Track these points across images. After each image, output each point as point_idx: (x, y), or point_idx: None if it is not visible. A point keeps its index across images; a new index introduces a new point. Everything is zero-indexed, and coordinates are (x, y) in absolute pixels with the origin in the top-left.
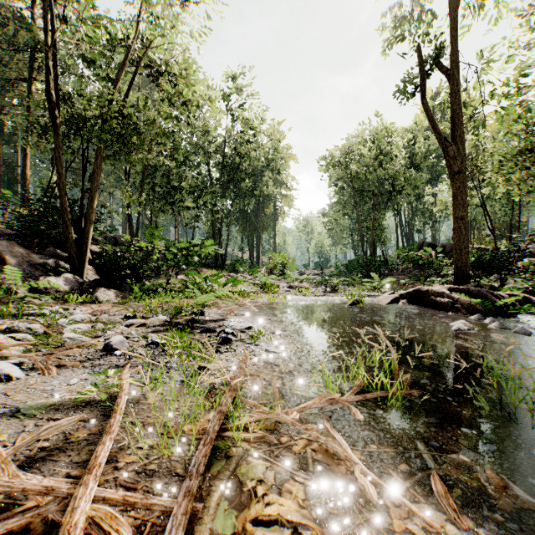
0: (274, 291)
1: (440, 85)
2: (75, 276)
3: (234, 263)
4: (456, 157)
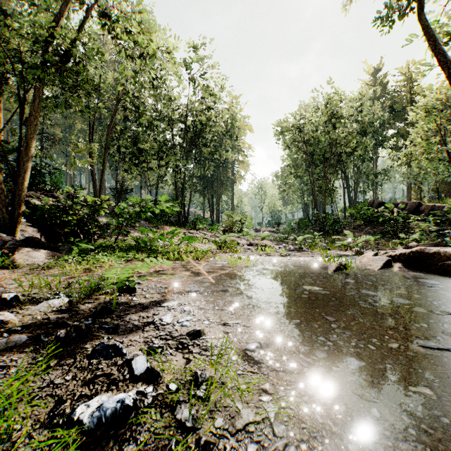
0: (235, 250)
1: (380, 62)
2: (1, 233)
3: (195, 221)
4: None
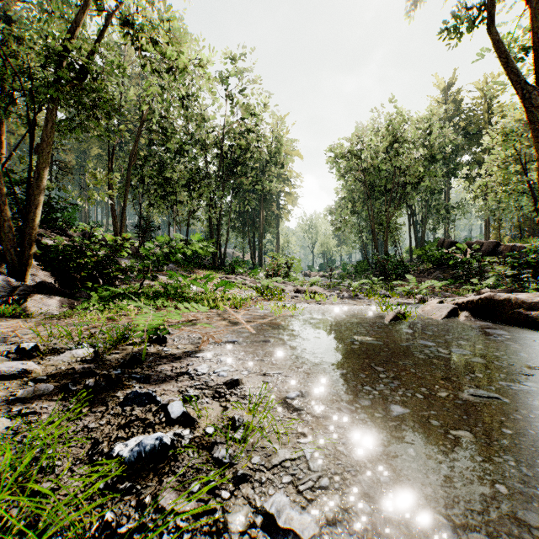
0: (279, 297)
1: (453, 75)
2: (9, 278)
3: (233, 264)
4: None
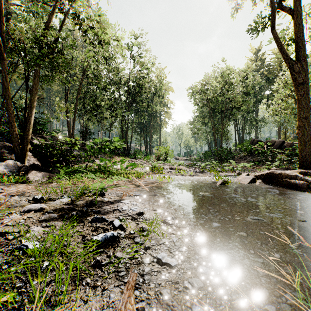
0: (161, 172)
1: (260, 45)
2: (17, 162)
3: (135, 153)
4: (301, 72)
